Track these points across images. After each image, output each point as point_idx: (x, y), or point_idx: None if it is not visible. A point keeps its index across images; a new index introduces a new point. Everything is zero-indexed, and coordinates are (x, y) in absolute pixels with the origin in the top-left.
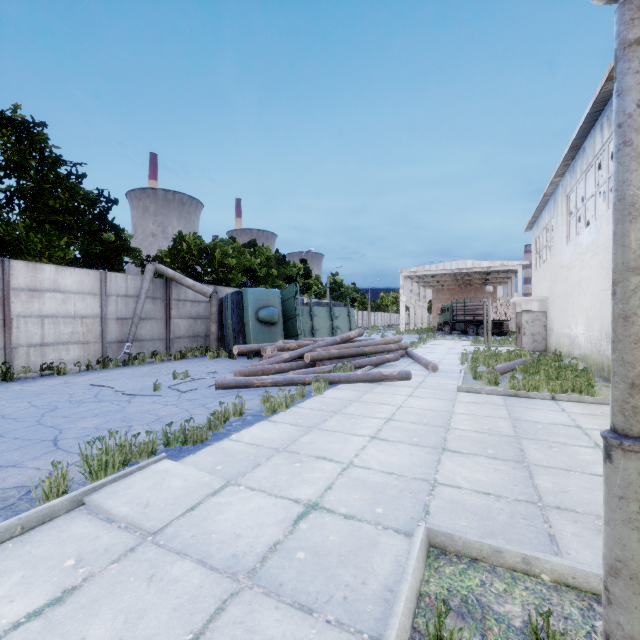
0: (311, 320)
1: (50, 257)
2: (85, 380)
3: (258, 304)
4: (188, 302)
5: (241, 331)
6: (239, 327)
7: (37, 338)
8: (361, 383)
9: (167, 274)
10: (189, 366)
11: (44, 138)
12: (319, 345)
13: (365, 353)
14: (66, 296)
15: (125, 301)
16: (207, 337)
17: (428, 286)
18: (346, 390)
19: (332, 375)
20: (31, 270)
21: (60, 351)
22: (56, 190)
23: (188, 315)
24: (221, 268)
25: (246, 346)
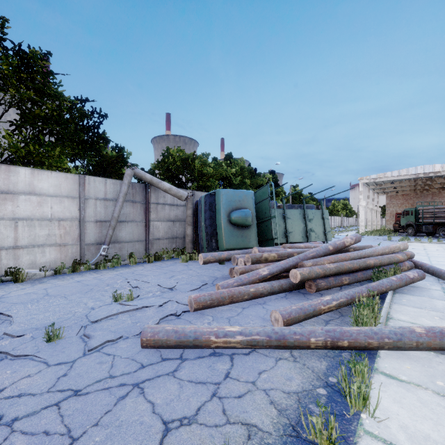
0: (284, 222)
1: (42, 165)
2: (24, 294)
3: (230, 206)
4: (166, 206)
5: (214, 234)
6: (212, 230)
7: (10, 241)
8: (423, 350)
9: (145, 178)
10: (155, 273)
11: (36, 55)
12: (307, 256)
13: (368, 267)
14: (42, 199)
15: (104, 204)
16: (185, 238)
17: (381, 193)
18: (420, 391)
19: (363, 333)
20: (4, 172)
21: (35, 253)
22: (46, 102)
23: (167, 218)
24: (201, 177)
25: (213, 254)
